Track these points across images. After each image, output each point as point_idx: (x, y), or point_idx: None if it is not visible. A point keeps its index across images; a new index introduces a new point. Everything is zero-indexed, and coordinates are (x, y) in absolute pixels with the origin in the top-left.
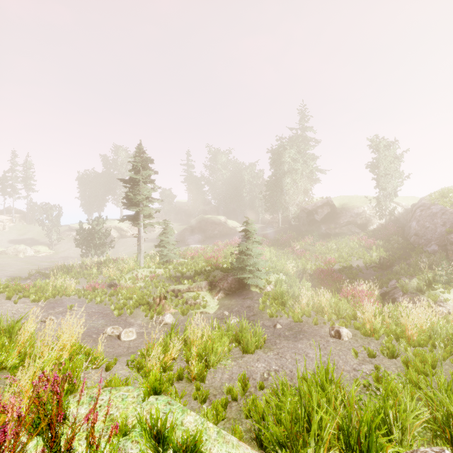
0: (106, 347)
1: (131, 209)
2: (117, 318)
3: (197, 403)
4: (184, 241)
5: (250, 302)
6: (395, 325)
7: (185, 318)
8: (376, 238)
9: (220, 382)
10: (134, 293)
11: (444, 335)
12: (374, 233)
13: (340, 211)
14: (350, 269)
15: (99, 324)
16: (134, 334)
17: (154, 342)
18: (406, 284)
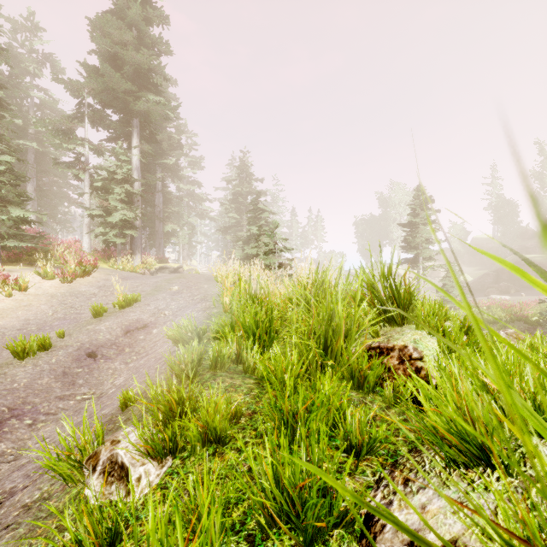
0: None
1: (409, 252)
2: None
3: None
4: (483, 291)
5: None
6: None
7: None
8: None
9: None
10: None
11: None
12: None
13: None
14: None
15: None
16: None
17: None
18: None
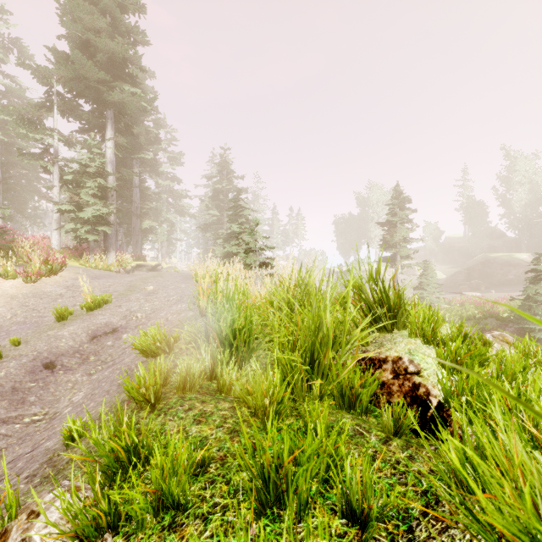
0: None
1: (388, 250)
2: None
3: None
4: (455, 288)
5: None
6: None
7: None
8: None
9: None
10: None
11: None
12: None
13: None
14: None
15: None
16: None
17: None
18: None
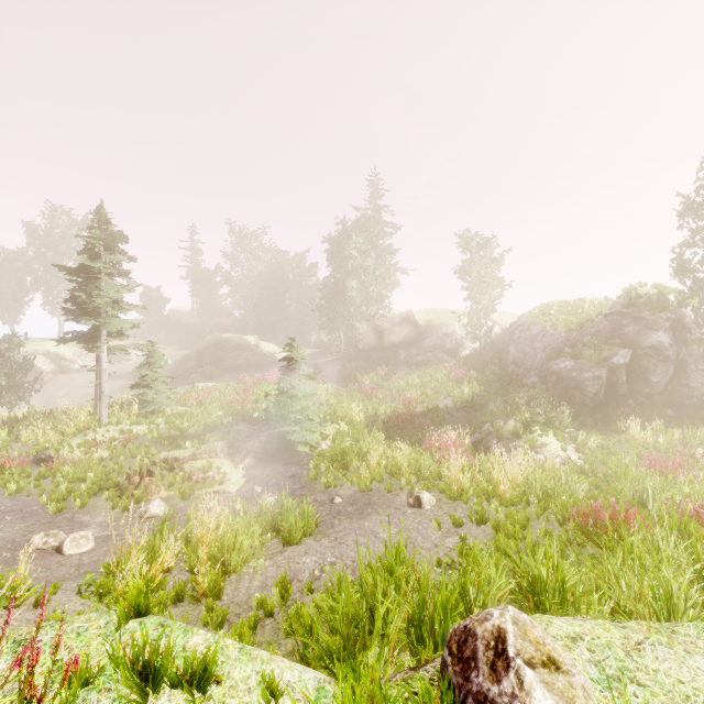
0: (32, 570)
1: (82, 321)
2: (54, 517)
3: (209, 631)
4: (185, 377)
5: (295, 469)
6: (487, 482)
7: (187, 503)
8: (468, 368)
9: (247, 594)
10: (90, 470)
11: (539, 488)
12: (467, 362)
13: (424, 330)
14: (436, 411)
15: (15, 532)
16: (91, 541)
17: (131, 547)
18: (502, 428)
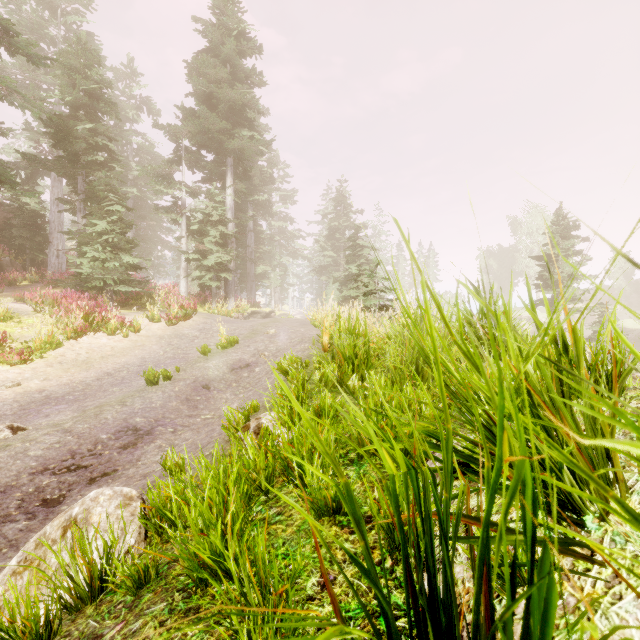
0: None
1: (545, 291)
2: None
3: None
4: None
5: None
6: None
7: None
8: None
9: None
10: None
11: None
12: None
13: None
14: None
15: None
16: None
17: None
18: None
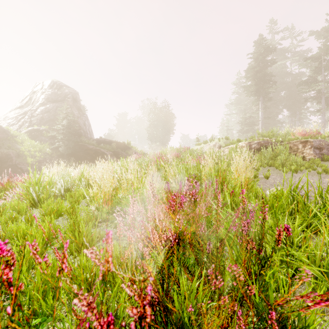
0: None
1: None
2: None
3: None
4: None
5: None
6: None
7: None
8: None
9: None
10: None
11: None
12: None
13: None
14: None
15: None
16: None
17: None
18: None
